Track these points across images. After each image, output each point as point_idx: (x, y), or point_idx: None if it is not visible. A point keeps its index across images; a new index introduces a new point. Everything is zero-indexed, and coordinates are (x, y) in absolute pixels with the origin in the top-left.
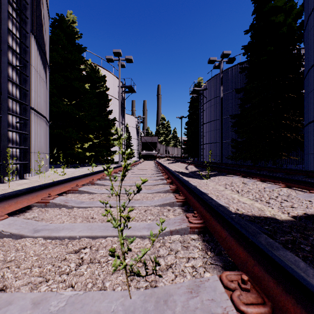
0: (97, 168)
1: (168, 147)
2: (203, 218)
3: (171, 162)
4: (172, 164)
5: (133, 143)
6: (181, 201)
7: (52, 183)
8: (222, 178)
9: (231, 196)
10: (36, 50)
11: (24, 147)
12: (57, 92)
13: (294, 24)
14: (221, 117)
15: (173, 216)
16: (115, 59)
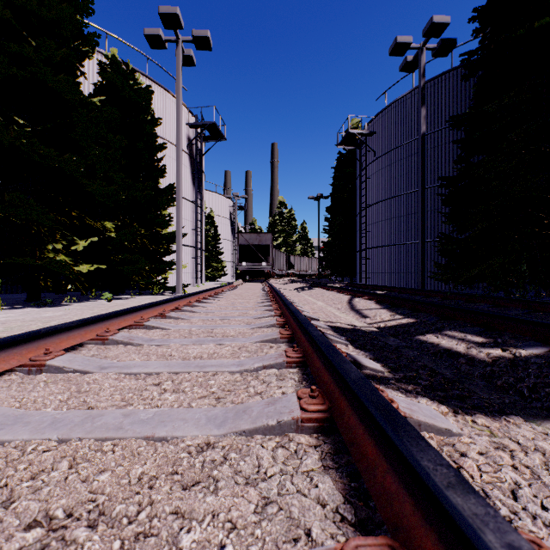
0: (102, 307)
1: (291, 257)
2: None
3: (302, 286)
4: (305, 291)
5: (224, 249)
6: None
7: None
8: None
9: None
10: None
11: None
12: None
13: None
14: (421, 180)
15: None
16: (167, 38)
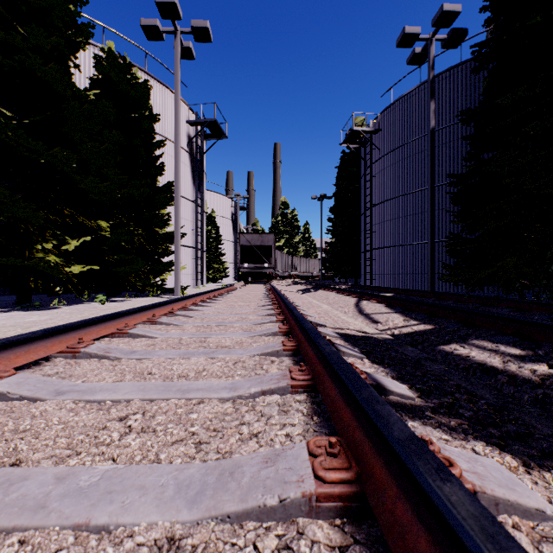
0: (93, 311)
1: (293, 258)
2: None
3: (305, 288)
4: (308, 293)
5: (225, 251)
6: None
7: None
8: None
9: None
10: None
11: None
12: None
13: None
14: (430, 177)
15: None
16: (165, 29)
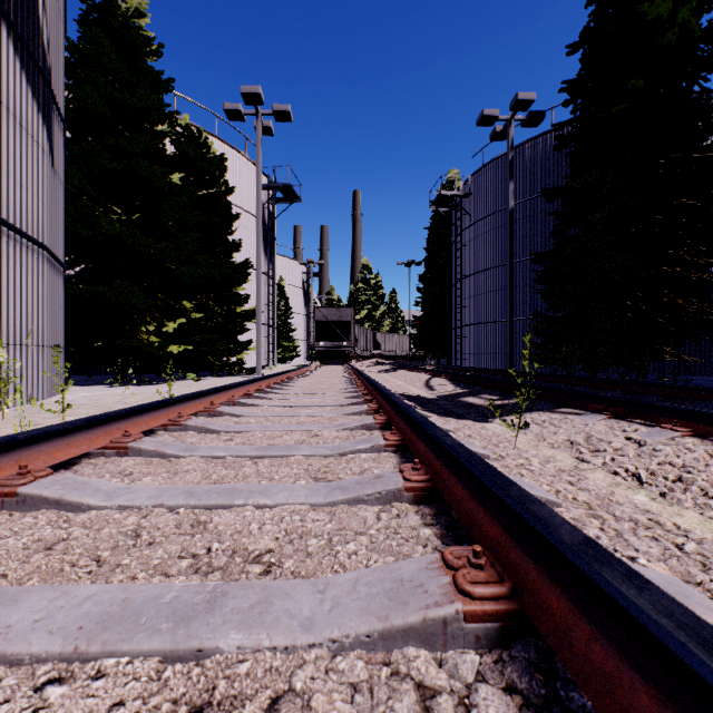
0: (197, 385)
1: (377, 334)
2: None
3: (387, 368)
4: (389, 373)
5: (295, 325)
6: (491, 617)
7: None
8: (551, 421)
9: (629, 500)
10: (10, 53)
11: None
12: (95, 191)
13: (694, 25)
14: (509, 257)
15: None
16: (246, 111)
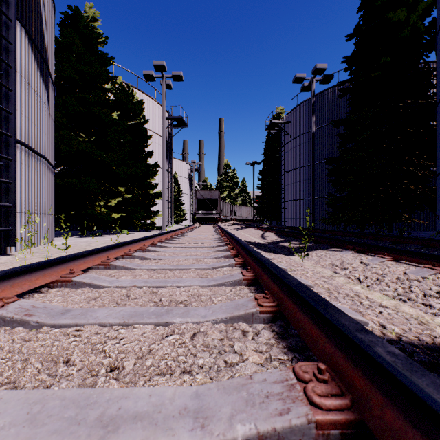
0: (129, 237)
1: (234, 206)
2: (343, 383)
3: (240, 227)
4: (241, 230)
5: (184, 201)
6: (269, 312)
7: (11, 271)
8: (325, 254)
9: (351, 288)
10: (29, 52)
11: (5, 204)
12: (69, 124)
13: (420, 24)
14: (312, 161)
15: (256, 355)
16: (156, 75)
